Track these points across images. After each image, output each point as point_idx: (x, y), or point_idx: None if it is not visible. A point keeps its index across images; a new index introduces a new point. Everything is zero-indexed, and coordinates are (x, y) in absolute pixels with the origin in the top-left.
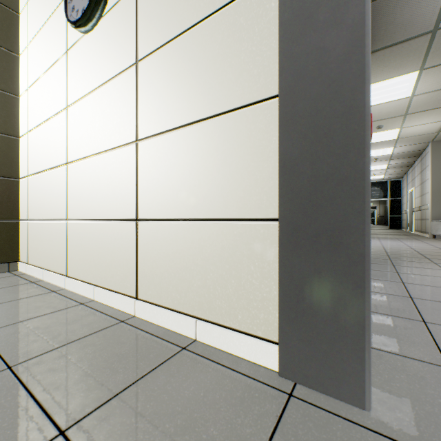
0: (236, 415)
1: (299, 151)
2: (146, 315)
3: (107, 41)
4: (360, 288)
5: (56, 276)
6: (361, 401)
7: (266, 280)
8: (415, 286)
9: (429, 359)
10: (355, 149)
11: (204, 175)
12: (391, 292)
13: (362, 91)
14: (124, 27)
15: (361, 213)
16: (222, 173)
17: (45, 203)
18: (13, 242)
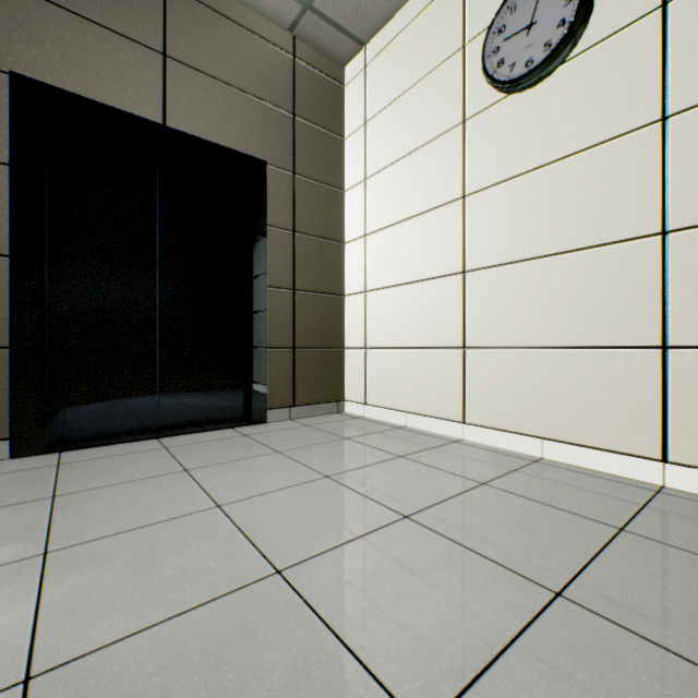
0: None
1: None
2: None
3: (574, 97)
4: None
5: (438, 422)
6: None
7: None
8: None
9: None
10: None
11: None
12: None
13: None
14: (624, 71)
15: None
16: None
17: (408, 326)
18: (340, 376)
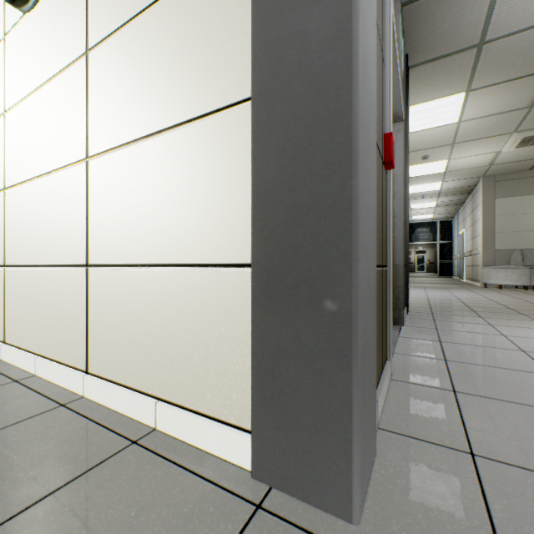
0: None
1: (275, 172)
2: (97, 395)
3: (52, 23)
4: (347, 358)
5: None
6: (348, 511)
7: (239, 346)
8: (453, 345)
9: (450, 442)
10: (341, 169)
11: (167, 205)
12: (424, 354)
13: (349, 91)
14: (72, 3)
15: (348, 257)
16: (187, 202)
17: None
18: None
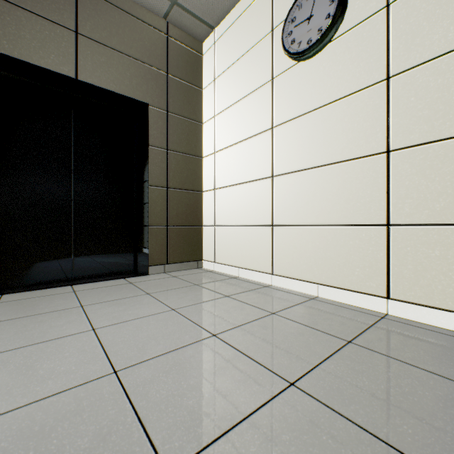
0: None
1: None
2: (407, 314)
3: (336, 64)
4: None
5: (257, 274)
6: None
7: None
8: None
9: None
10: None
11: None
12: None
13: None
14: (365, 48)
15: None
16: None
17: (240, 211)
18: (199, 244)
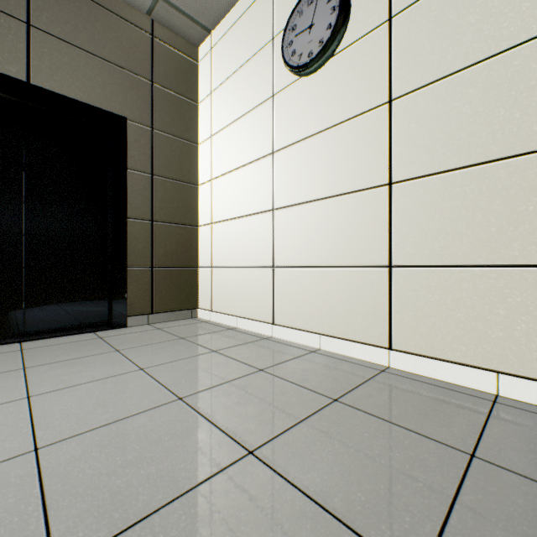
0: None
1: None
2: (408, 366)
3: (339, 82)
4: None
5: (257, 324)
6: None
7: None
8: None
9: None
10: None
11: (510, 217)
12: None
13: None
14: (368, 65)
15: None
16: None
17: (239, 250)
18: (194, 289)
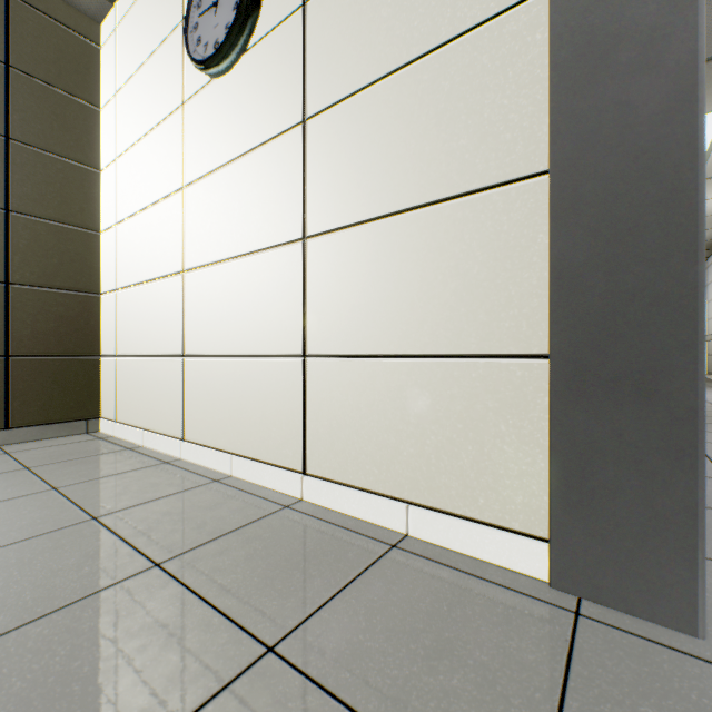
0: (505, 636)
1: (585, 255)
2: (321, 498)
3: (252, 89)
4: (689, 457)
5: (165, 440)
6: (691, 624)
7: (526, 445)
8: None
9: None
10: (680, 252)
11: (421, 289)
12: None
13: (692, 168)
14: (282, 68)
15: (691, 348)
16: (451, 286)
17: (146, 331)
18: (92, 390)
